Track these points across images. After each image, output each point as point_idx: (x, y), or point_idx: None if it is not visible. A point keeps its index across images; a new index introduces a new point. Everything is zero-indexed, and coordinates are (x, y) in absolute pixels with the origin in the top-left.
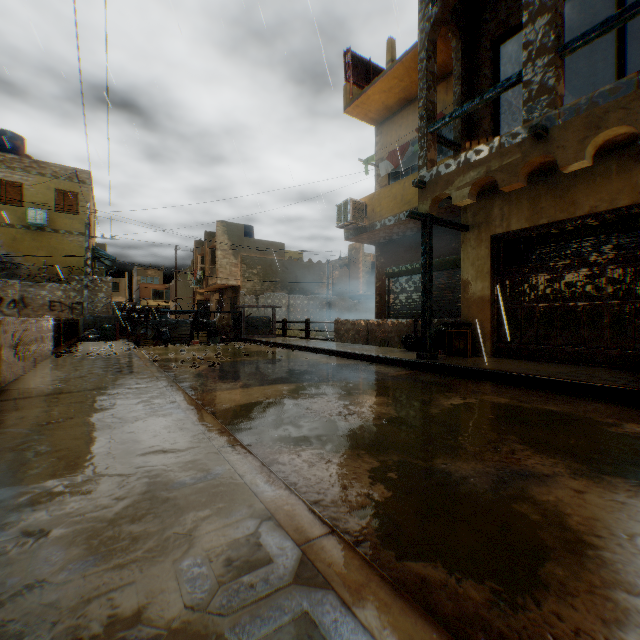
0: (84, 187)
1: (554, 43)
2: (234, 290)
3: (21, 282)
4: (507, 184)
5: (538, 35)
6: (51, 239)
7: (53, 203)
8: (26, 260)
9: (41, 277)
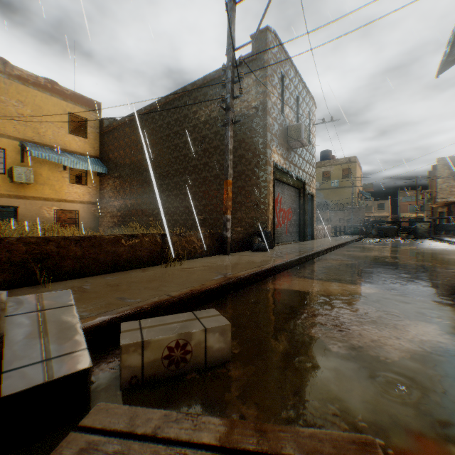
0: (352, 164)
1: None
2: (454, 204)
3: (329, 211)
4: None
5: None
6: (339, 191)
7: (340, 176)
8: (331, 202)
9: (336, 208)
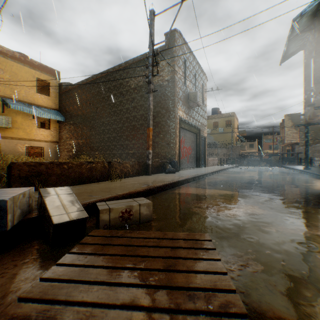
0: (232, 117)
1: (314, 80)
2: (295, 144)
3: (217, 149)
4: (310, 117)
5: (313, 77)
6: (224, 135)
7: (224, 125)
8: (218, 142)
9: (221, 147)
